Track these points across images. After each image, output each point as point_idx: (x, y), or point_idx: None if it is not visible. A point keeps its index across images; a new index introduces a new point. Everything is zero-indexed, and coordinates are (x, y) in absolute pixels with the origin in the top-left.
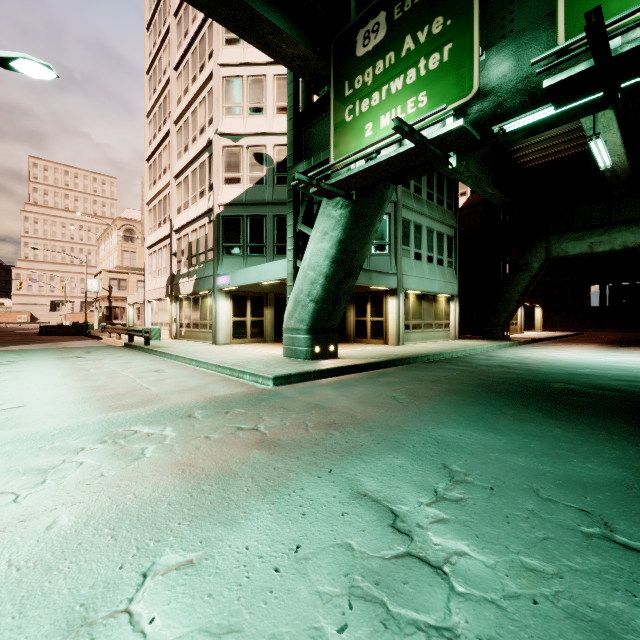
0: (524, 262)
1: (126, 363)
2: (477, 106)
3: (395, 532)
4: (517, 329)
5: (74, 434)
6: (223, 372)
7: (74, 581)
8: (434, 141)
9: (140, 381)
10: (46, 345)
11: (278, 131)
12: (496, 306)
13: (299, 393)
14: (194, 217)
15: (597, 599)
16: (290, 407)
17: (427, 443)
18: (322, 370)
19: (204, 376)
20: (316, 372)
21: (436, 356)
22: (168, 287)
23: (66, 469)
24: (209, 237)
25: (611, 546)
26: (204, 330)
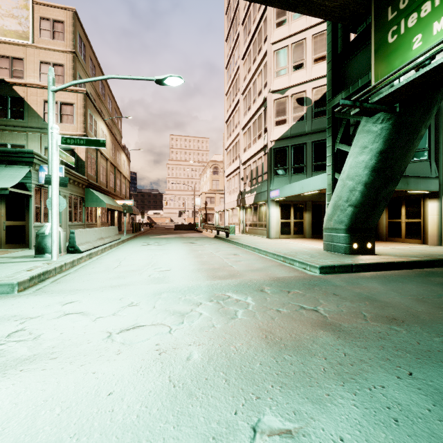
0: None
1: (217, 248)
2: None
3: None
4: None
5: (195, 292)
6: (277, 259)
7: (206, 412)
8: None
9: (226, 260)
10: (177, 235)
11: (315, 77)
12: None
13: (346, 283)
14: (254, 153)
15: None
16: (342, 295)
17: None
18: (363, 264)
19: (265, 261)
20: (357, 265)
21: None
22: (238, 200)
23: (193, 316)
24: (264, 165)
25: None
26: (261, 228)
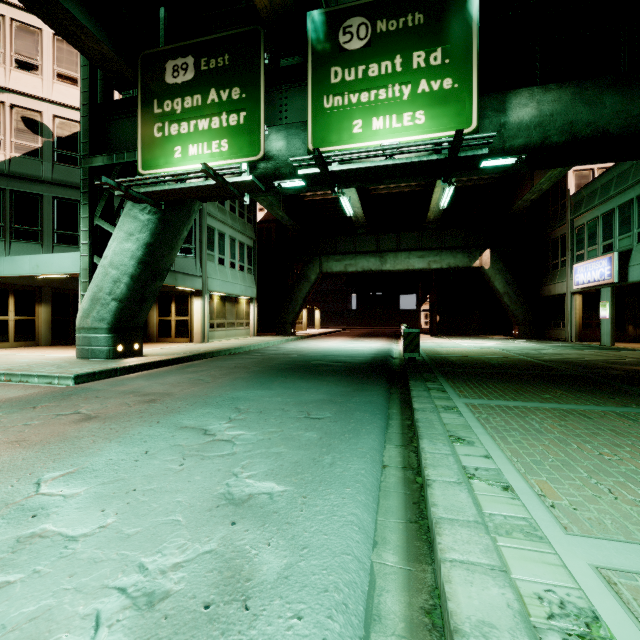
0: (306, 274)
1: None
2: (264, 164)
3: (206, 435)
4: (302, 327)
5: None
6: None
7: None
8: (233, 184)
9: None
10: None
11: (60, 101)
12: (286, 308)
13: (110, 386)
14: None
15: (294, 433)
16: (106, 396)
17: (226, 400)
18: (129, 366)
19: None
20: (123, 369)
21: (237, 350)
22: None
23: None
24: None
25: (307, 419)
26: None
